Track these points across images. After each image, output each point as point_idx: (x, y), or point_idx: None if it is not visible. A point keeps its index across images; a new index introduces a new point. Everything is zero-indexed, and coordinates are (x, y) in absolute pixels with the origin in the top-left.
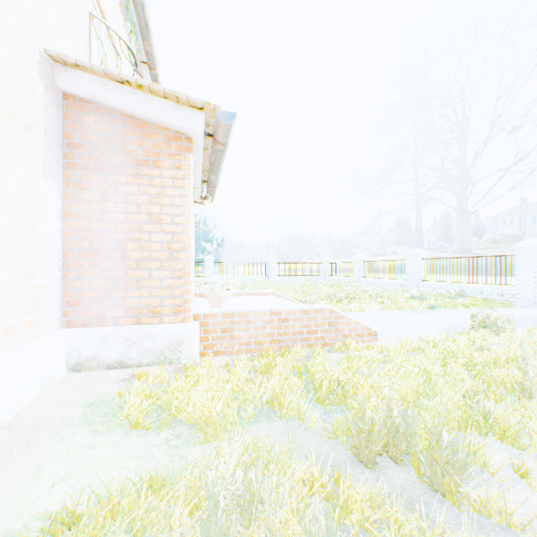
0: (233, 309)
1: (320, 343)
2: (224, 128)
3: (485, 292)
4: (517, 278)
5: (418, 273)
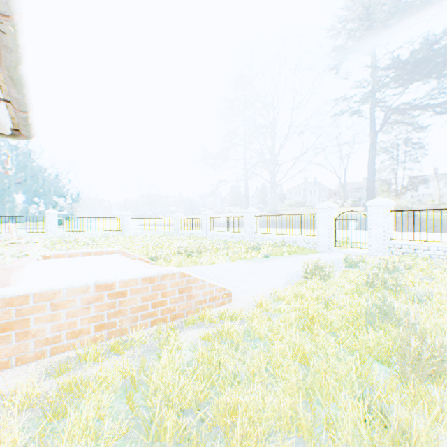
0: (26, 289)
1: (169, 316)
2: None
3: (298, 241)
4: (318, 230)
5: (252, 227)
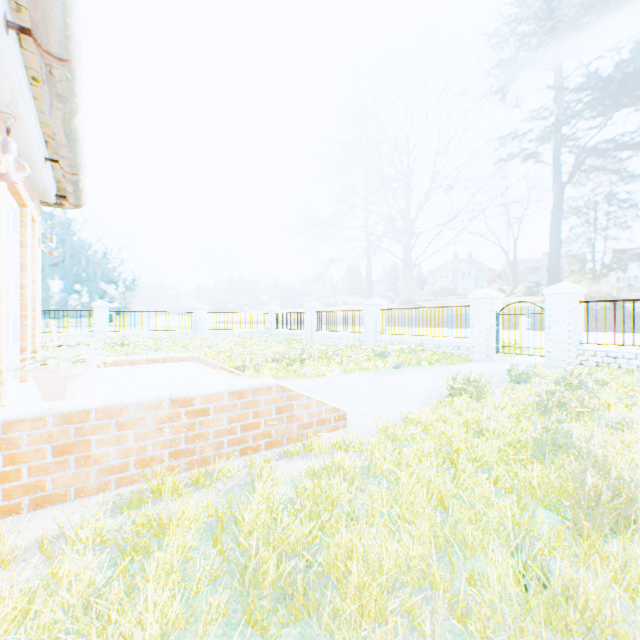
0: (87, 402)
1: (263, 444)
2: (47, 4)
3: (443, 345)
4: (472, 330)
5: (377, 326)
